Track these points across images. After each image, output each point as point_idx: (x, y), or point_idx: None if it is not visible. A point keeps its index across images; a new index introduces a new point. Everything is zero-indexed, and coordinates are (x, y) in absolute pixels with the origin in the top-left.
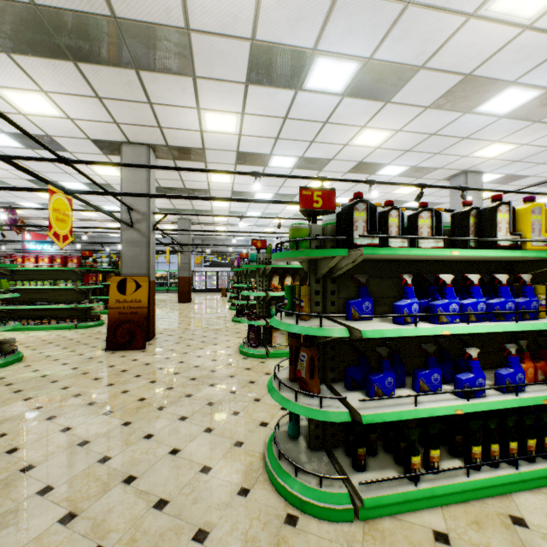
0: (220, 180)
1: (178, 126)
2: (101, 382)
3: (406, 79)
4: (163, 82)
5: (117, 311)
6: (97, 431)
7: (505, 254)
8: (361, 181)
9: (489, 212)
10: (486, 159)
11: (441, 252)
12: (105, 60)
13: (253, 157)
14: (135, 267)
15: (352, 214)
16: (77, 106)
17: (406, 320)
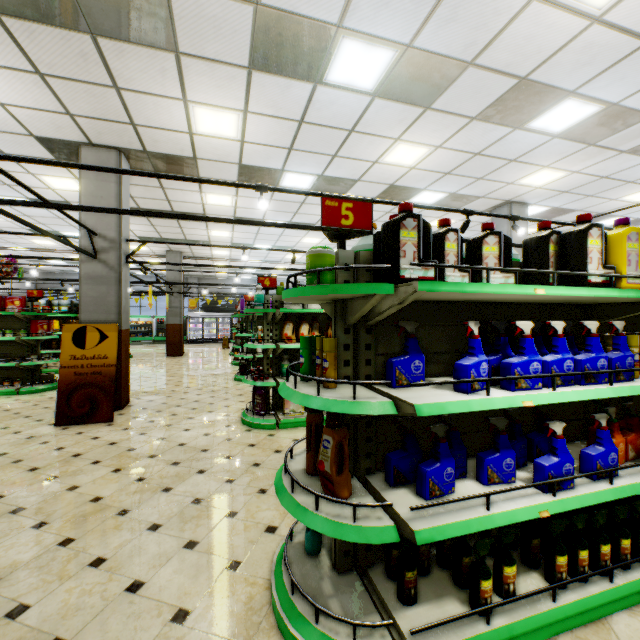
0: (218, 202)
1: (158, 125)
2: (38, 474)
3: (451, 78)
4: (133, 57)
5: (72, 371)
6: (16, 558)
7: (600, 293)
8: (397, 204)
9: (577, 237)
10: (533, 188)
11: (522, 290)
12: (43, 15)
13: (260, 173)
14: (100, 312)
15: (398, 234)
16: (8, 85)
17: (473, 387)
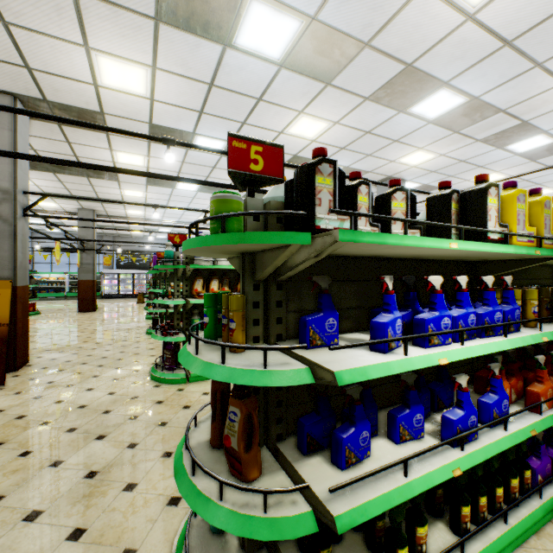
0: (130, 161)
1: (58, 72)
2: None
3: (350, 56)
4: None
5: None
6: None
7: (501, 249)
8: None
9: (478, 195)
10: (410, 166)
11: (439, 243)
12: None
13: (172, 134)
14: None
15: (313, 180)
16: None
17: (390, 346)
